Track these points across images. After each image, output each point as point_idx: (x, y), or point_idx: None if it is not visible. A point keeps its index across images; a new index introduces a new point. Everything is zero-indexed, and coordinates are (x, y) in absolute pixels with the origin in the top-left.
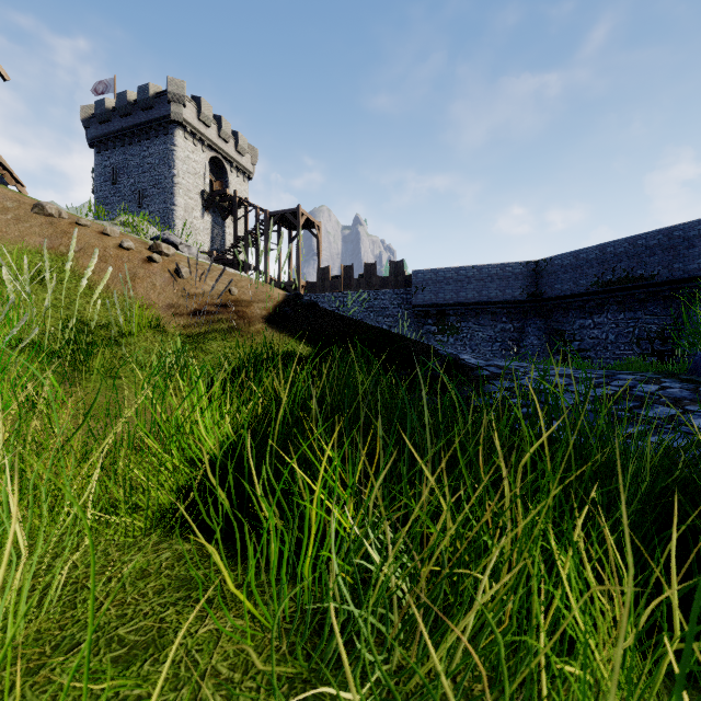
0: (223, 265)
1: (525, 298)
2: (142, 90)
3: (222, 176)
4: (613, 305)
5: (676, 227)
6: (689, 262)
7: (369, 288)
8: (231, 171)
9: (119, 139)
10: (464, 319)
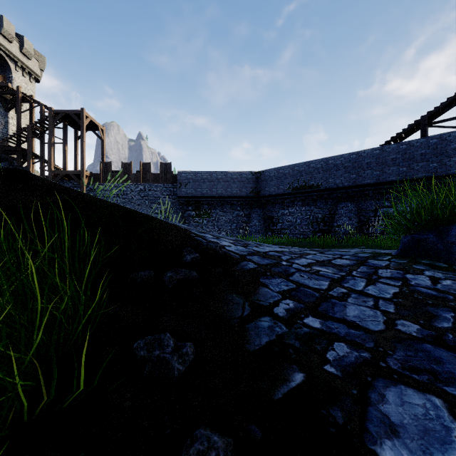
0: (5, 151)
1: (251, 195)
2: None
3: (5, 72)
4: (299, 201)
5: (331, 158)
6: (337, 178)
7: (145, 181)
8: (15, 69)
9: None
10: (214, 207)
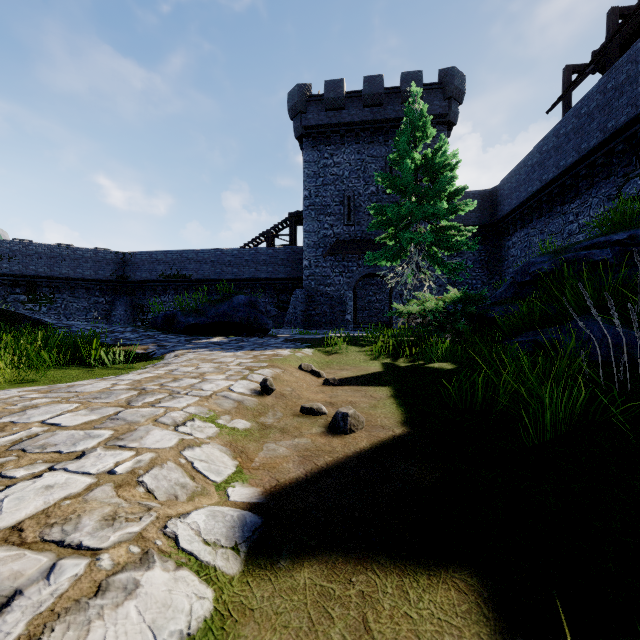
0: None
1: (115, 279)
2: None
3: None
4: (172, 290)
5: (200, 251)
6: (206, 271)
7: None
8: None
9: None
10: (59, 291)
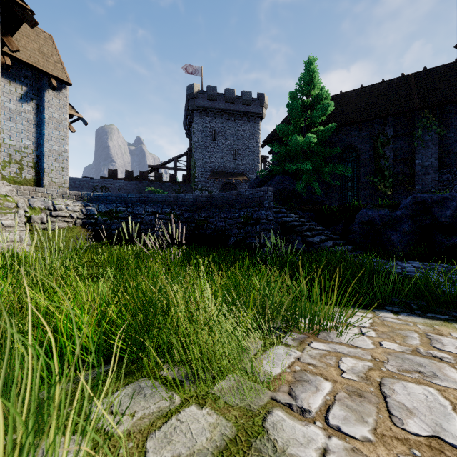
0: None
1: None
2: (247, 94)
3: None
4: None
5: None
6: None
7: None
8: None
9: (221, 114)
10: None
